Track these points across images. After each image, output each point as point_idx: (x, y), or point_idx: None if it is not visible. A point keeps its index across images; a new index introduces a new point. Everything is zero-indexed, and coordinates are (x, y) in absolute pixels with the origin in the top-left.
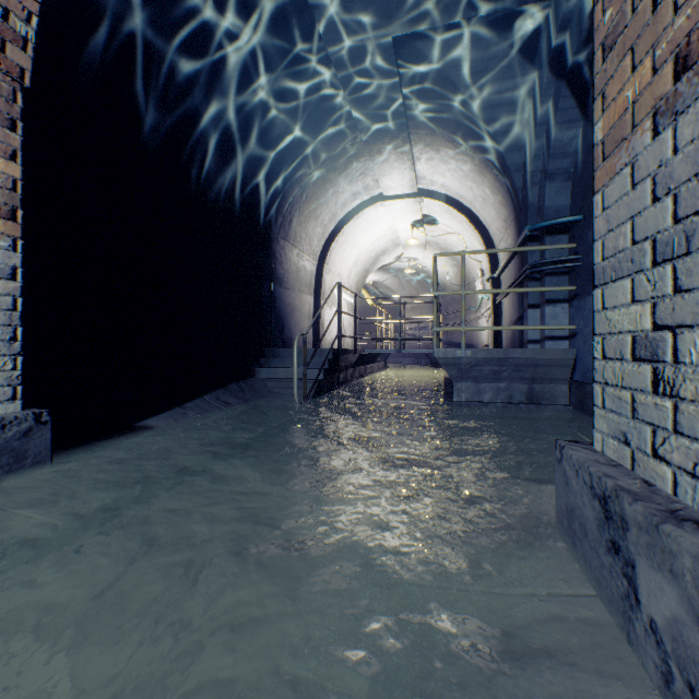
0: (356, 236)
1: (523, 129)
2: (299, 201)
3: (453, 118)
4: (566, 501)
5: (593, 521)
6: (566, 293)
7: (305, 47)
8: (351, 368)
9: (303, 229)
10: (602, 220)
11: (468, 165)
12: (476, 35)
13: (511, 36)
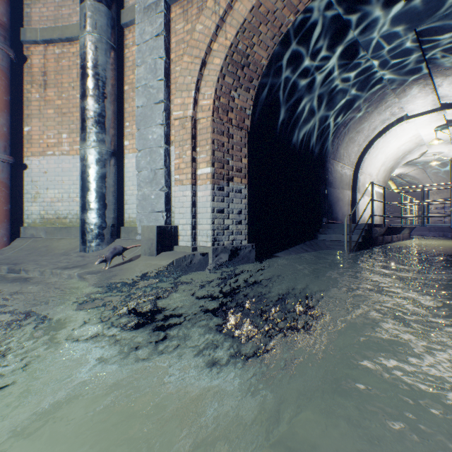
0: (383, 146)
1: None
2: (343, 135)
3: None
4: None
5: None
6: None
7: (351, 56)
8: (379, 236)
9: (344, 151)
10: None
11: None
12: None
13: None
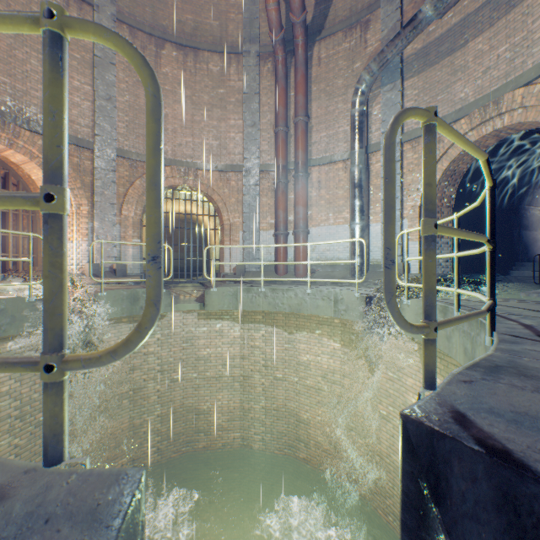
0: None
1: None
2: (538, 184)
3: None
4: None
5: None
6: None
7: (536, 139)
8: None
9: None
10: None
11: None
12: None
13: None
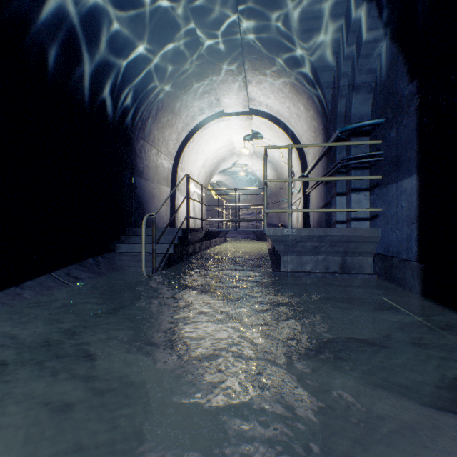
0: (204, 144)
1: (334, 52)
2: (156, 109)
3: (279, 42)
4: None
5: None
6: (367, 183)
7: None
8: (199, 242)
9: (160, 134)
10: None
11: (287, 87)
12: None
13: None
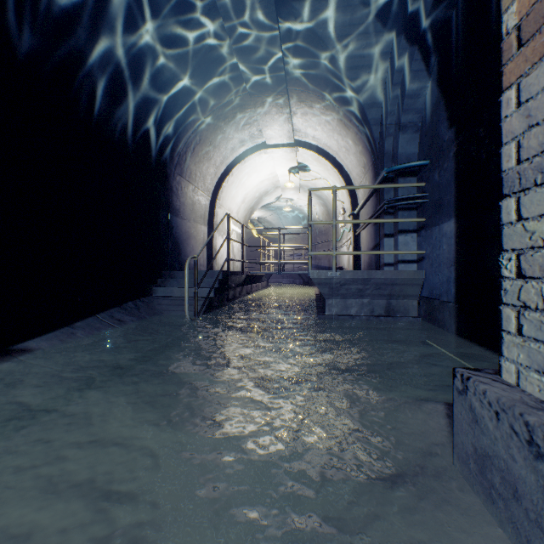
0: (244, 178)
1: (381, 89)
2: (194, 143)
3: (324, 77)
4: (475, 442)
5: (536, 488)
6: (415, 225)
7: None
8: (239, 287)
9: (197, 168)
10: (518, 116)
11: (335, 120)
12: (345, 1)
13: (374, 5)
